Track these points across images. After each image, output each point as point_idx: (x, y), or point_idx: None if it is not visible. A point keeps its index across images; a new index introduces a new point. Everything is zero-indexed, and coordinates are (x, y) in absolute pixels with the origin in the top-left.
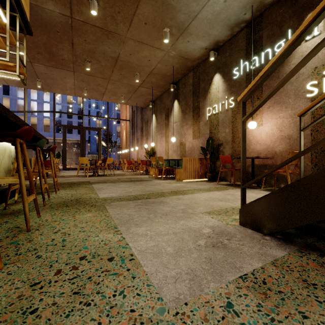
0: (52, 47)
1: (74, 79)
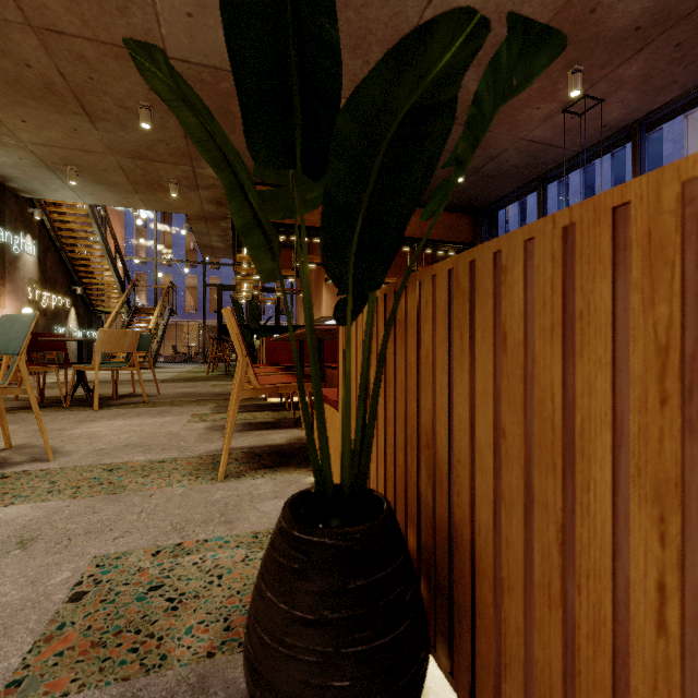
0: (222, 126)
1: (153, 1)
